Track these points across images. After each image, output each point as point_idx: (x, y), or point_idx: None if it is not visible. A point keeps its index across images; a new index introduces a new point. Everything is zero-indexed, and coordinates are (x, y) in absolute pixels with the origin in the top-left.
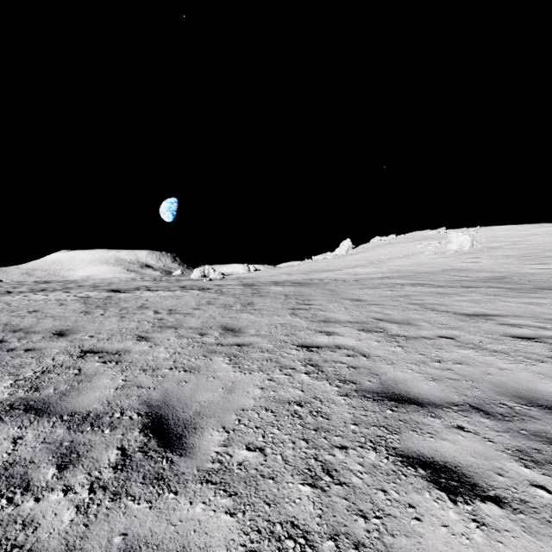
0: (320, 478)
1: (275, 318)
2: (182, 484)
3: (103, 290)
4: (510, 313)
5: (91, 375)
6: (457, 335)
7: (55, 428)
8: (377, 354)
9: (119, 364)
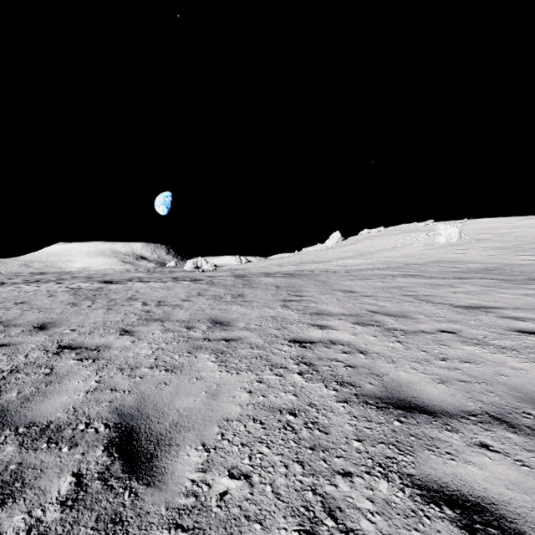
0: (320, 521)
1: (266, 310)
2: (144, 530)
3: (95, 281)
4: (509, 305)
5: (63, 375)
6: (458, 329)
7: (5, 444)
8: (375, 350)
9: (96, 362)
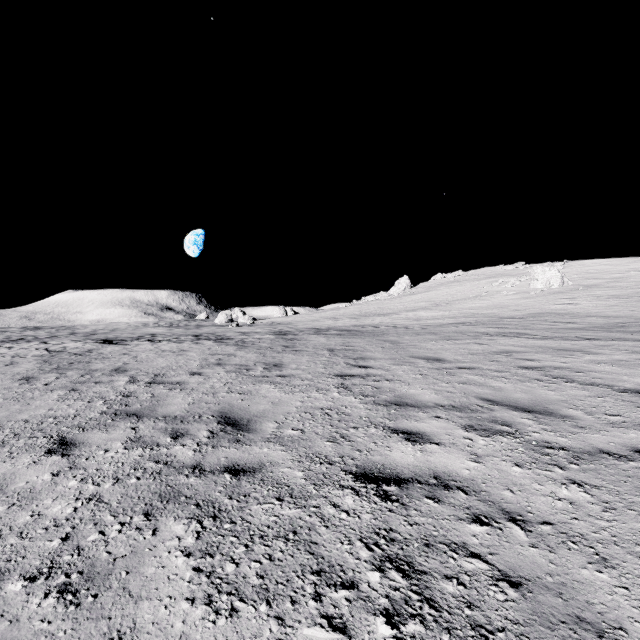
0: None
1: (313, 395)
2: None
3: (93, 339)
4: None
5: None
6: None
7: None
8: (540, 511)
9: None
